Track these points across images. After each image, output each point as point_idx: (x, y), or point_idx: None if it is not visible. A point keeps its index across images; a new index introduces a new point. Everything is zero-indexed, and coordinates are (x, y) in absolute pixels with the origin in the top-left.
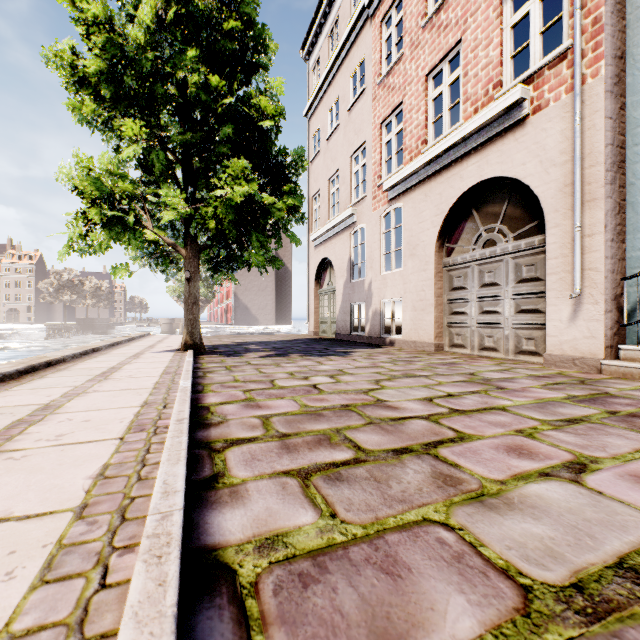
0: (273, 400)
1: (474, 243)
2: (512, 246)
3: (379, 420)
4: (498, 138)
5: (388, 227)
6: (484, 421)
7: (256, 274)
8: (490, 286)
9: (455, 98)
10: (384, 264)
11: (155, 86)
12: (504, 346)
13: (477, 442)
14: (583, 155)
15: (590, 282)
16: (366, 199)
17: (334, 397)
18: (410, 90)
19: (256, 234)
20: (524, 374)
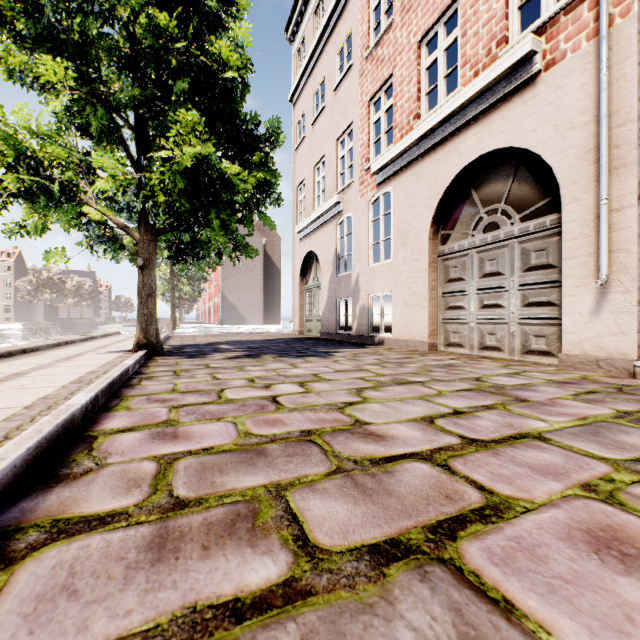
0: (203, 423)
1: (473, 228)
2: (519, 229)
3: (353, 463)
4: (503, 103)
5: (377, 216)
6: (521, 464)
7: (244, 272)
8: (492, 276)
9: (449, 79)
10: (372, 255)
11: (86, 21)
12: (509, 345)
13: (527, 520)
14: (610, 112)
15: (619, 266)
16: (353, 185)
17: (294, 417)
18: (401, 60)
19: (217, 210)
20: (542, 379)
